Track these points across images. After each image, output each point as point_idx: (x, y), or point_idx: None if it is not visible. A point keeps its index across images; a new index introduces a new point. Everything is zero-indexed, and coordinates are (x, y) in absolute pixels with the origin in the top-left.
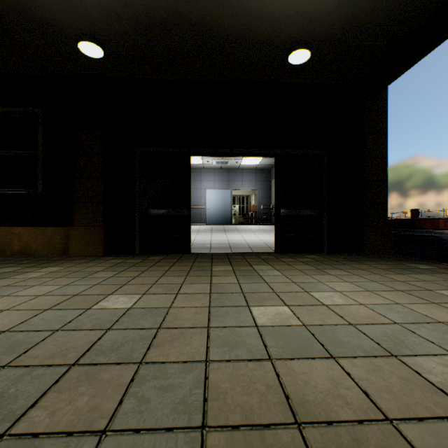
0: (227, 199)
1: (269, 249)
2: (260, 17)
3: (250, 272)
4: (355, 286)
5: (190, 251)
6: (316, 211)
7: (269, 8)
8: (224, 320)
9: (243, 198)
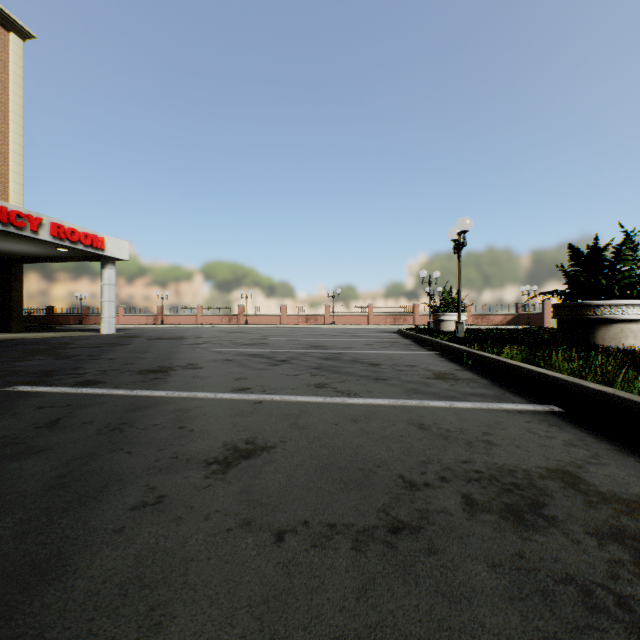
0: None
1: None
2: None
3: None
4: (16, 334)
5: None
6: None
7: None
8: None
9: None
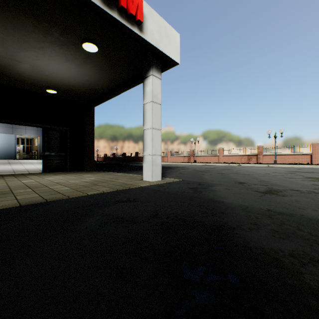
0: (12, 141)
1: (40, 171)
2: (30, 77)
3: (24, 177)
4: (62, 176)
5: None
6: (64, 154)
7: (34, 77)
8: (12, 182)
9: (27, 140)
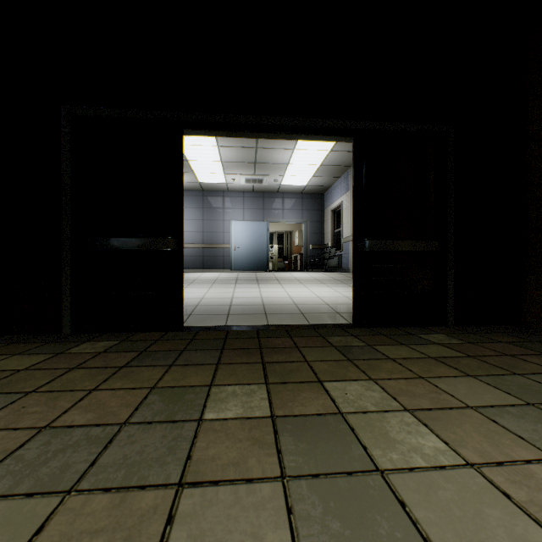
0: (262, 236)
1: (337, 317)
2: None
3: (332, 438)
4: None
5: (181, 326)
6: (436, 244)
7: None
8: None
9: (283, 236)
